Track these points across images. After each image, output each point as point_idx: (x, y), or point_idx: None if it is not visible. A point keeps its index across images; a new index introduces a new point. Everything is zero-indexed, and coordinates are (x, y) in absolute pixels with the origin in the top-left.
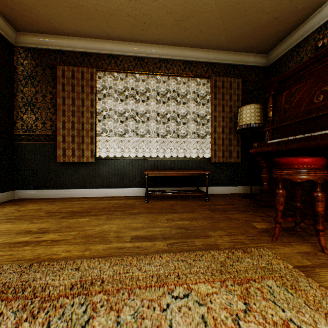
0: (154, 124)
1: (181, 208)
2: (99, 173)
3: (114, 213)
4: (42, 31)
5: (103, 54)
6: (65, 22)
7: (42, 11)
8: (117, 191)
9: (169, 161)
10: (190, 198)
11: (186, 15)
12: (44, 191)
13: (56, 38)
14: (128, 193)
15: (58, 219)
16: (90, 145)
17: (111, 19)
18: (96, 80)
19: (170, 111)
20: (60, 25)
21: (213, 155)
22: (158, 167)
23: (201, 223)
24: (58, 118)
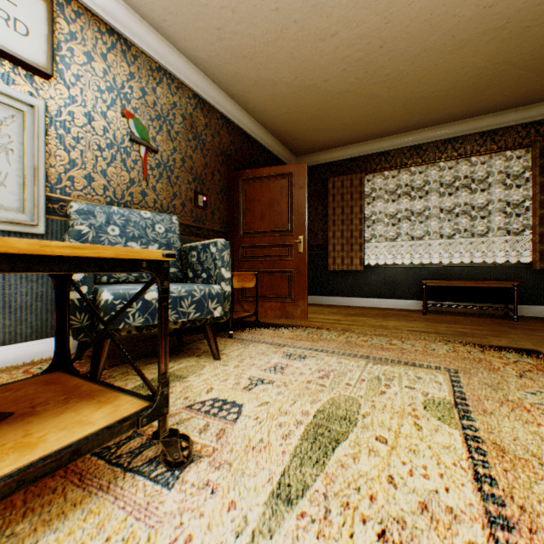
0: (435, 223)
1: (467, 322)
2: (367, 282)
3: (388, 318)
4: (316, 151)
5: (371, 154)
6: (338, 139)
7: (320, 139)
8: (387, 303)
9: (458, 269)
10: (489, 316)
11: (477, 92)
12: (316, 297)
13: (327, 153)
14: (401, 306)
15: (341, 316)
16: (358, 253)
17: (382, 124)
18: (364, 184)
19: (460, 202)
20: (332, 143)
21: (537, 259)
22: (440, 276)
23: (485, 332)
24: (328, 228)
